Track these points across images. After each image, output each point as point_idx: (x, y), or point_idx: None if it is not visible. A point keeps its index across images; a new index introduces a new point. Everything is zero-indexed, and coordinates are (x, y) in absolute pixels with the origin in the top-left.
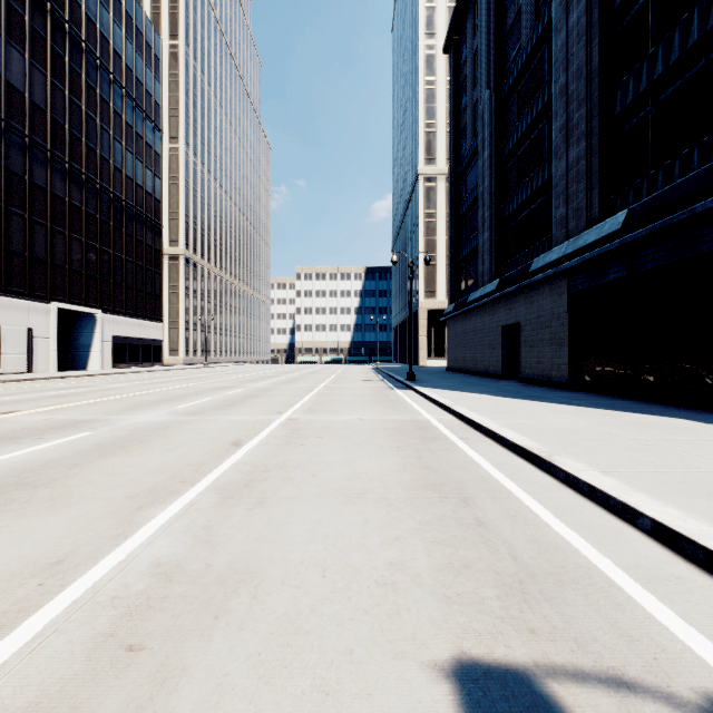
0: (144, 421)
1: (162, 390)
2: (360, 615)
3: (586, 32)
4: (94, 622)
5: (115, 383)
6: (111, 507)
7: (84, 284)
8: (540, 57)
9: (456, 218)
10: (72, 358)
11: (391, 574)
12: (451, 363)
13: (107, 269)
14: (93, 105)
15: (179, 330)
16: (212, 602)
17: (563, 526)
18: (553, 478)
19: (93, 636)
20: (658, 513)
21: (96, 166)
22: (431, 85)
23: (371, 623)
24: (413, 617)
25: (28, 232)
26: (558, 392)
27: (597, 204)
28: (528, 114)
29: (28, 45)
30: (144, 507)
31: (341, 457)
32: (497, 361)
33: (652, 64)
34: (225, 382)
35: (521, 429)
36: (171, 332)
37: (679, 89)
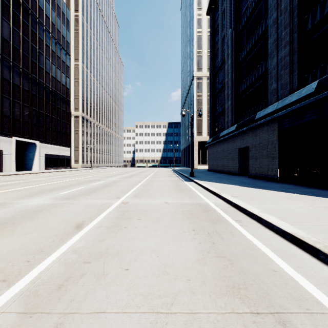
0: (31, 204)
1: (60, 182)
2: None
3: None
4: None
5: (39, 178)
6: None
7: (30, 128)
8: (260, 8)
9: (213, 96)
10: (25, 164)
11: None
12: (210, 167)
13: (42, 121)
14: (34, 40)
15: (79, 151)
16: None
17: None
18: None
19: None
20: None
21: (36, 71)
22: (200, 33)
23: None
24: None
25: (0, 102)
26: (274, 184)
27: (296, 80)
28: (253, 38)
29: (0, 8)
30: None
31: (152, 242)
32: (235, 166)
33: None
34: (96, 177)
35: (276, 214)
36: (75, 152)
37: None
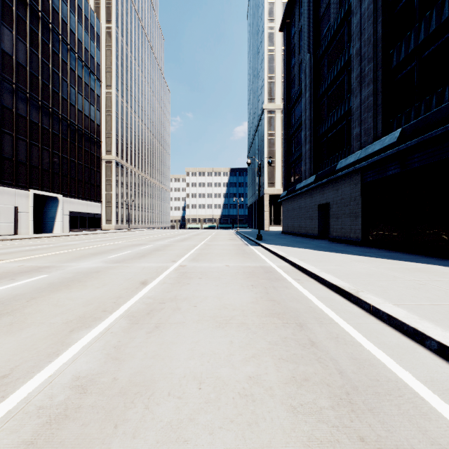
0: (84, 267)
1: (99, 246)
2: (227, 424)
3: (373, 14)
4: (20, 430)
5: (69, 242)
6: (51, 330)
7: (51, 178)
8: (343, 32)
9: (288, 136)
10: (44, 225)
11: (250, 386)
12: (285, 229)
13: (66, 168)
14: (56, 64)
15: (112, 207)
16: (114, 411)
17: (372, 346)
18: (360, 308)
19: (17, 444)
20: (442, 337)
21: (58, 103)
22: (272, 52)
23: (236, 431)
24: (268, 426)
25: (15, 145)
26: (355, 247)
27: (381, 125)
28: (335, 68)
29: (15, 25)
30: (74, 330)
31: (214, 292)
32: (314, 227)
33: (417, 33)
34: (140, 241)
35: (335, 273)
36: (106, 209)
37: (435, 50)
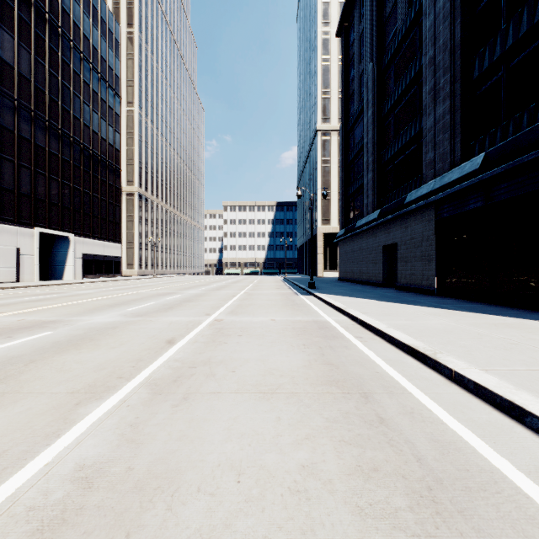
0: (98, 322)
1: (117, 296)
2: (274, 532)
3: (450, 14)
4: None
5: (82, 290)
6: (53, 403)
7: (60, 214)
8: (413, 36)
9: (346, 163)
10: (52, 270)
11: (303, 479)
12: (342, 275)
13: (78, 202)
14: (67, 76)
15: (134, 249)
16: (126, 514)
17: (457, 423)
18: (438, 374)
19: None
20: None
21: (69, 123)
22: (327, 62)
23: None
24: (328, 535)
25: (16, 173)
26: (428, 298)
27: (459, 149)
28: (403, 81)
29: (16, 29)
30: (81, 403)
31: (257, 354)
32: (378, 273)
33: (504, 37)
34: (168, 289)
35: (405, 329)
36: (128, 251)
37: (526, 57)
